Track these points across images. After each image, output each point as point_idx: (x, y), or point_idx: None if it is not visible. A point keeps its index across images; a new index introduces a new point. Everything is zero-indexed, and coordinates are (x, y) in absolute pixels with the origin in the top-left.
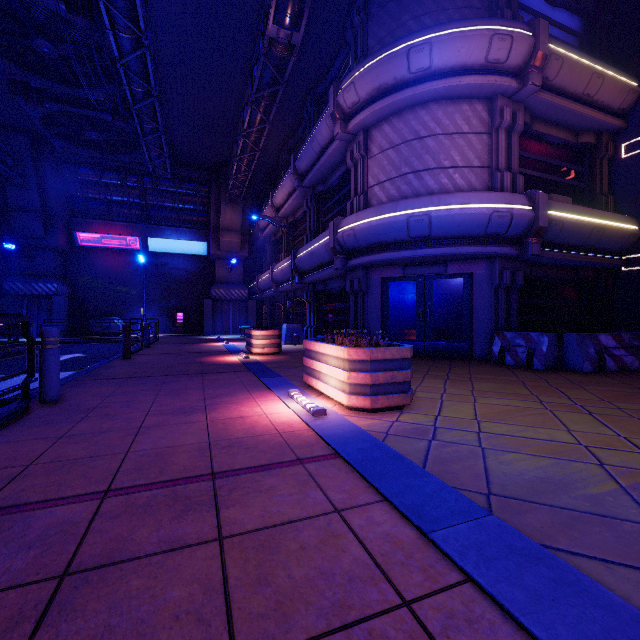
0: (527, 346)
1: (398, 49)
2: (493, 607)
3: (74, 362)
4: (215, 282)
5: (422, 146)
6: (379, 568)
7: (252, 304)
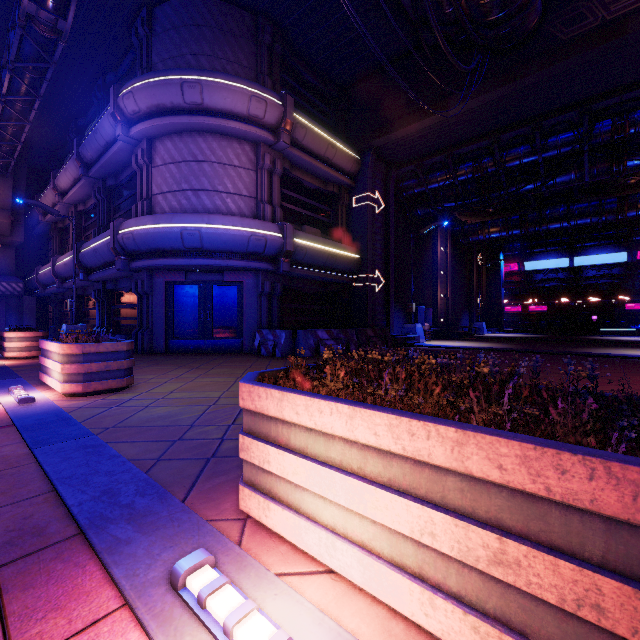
0: (274, 340)
1: (173, 78)
2: (37, 467)
3: None
4: None
5: (200, 169)
6: None
7: (29, 301)
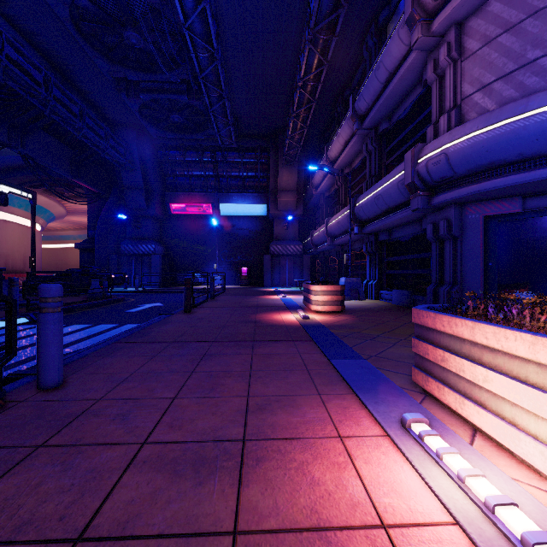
0: None
1: None
2: None
3: (148, 312)
4: (273, 239)
5: None
6: None
7: (306, 258)
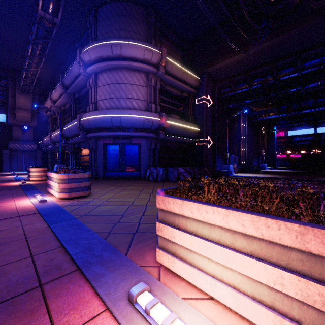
0: (157, 172)
1: (107, 43)
2: (52, 234)
3: None
4: (12, 139)
5: (120, 87)
6: (25, 234)
7: (39, 153)
